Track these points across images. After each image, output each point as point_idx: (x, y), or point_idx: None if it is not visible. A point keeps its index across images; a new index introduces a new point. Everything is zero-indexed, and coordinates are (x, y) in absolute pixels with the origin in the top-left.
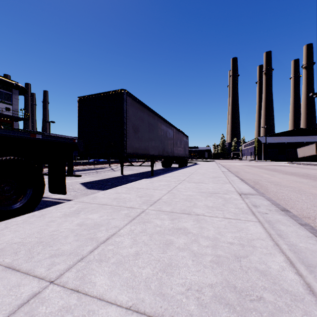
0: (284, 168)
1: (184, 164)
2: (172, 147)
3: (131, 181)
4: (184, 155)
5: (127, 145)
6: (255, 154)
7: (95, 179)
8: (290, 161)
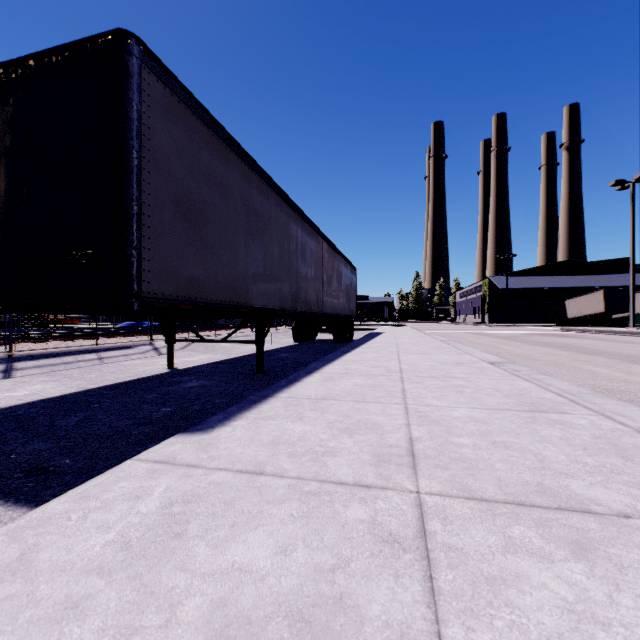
0: (582, 342)
1: (348, 334)
2: (320, 291)
3: (173, 402)
4: (346, 312)
5: (146, 264)
6: (484, 311)
7: (49, 393)
8: (554, 325)
